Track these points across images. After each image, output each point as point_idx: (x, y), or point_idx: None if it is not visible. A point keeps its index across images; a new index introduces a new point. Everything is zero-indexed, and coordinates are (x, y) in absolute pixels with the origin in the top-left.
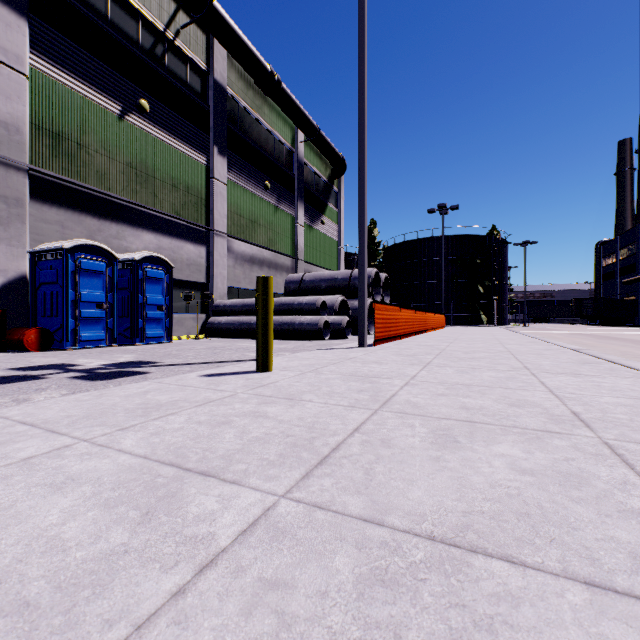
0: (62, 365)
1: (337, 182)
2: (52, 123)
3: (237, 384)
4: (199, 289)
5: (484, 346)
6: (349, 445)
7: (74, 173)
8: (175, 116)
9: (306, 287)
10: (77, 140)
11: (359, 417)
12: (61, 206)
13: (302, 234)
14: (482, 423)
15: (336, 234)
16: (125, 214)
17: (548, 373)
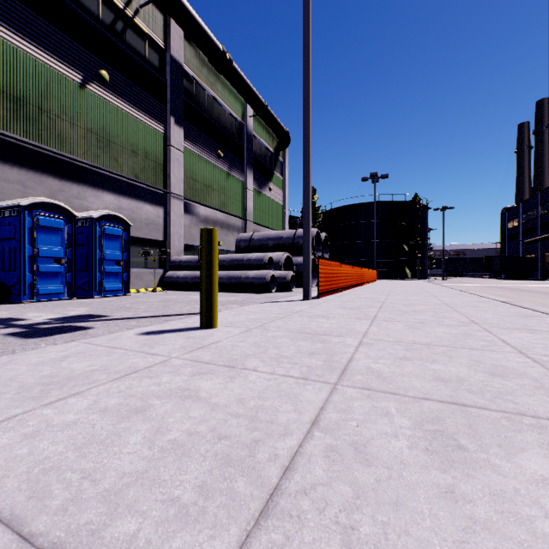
0: (7, 319)
1: (282, 153)
2: (13, 88)
3: (175, 345)
4: (157, 246)
5: (419, 298)
6: (308, 459)
7: (35, 136)
8: (134, 87)
9: (255, 245)
10: (38, 105)
11: (316, 397)
12: (22, 167)
13: (251, 198)
14: (476, 407)
15: (281, 199)
16: (86, 176)
17: (500, 328)
